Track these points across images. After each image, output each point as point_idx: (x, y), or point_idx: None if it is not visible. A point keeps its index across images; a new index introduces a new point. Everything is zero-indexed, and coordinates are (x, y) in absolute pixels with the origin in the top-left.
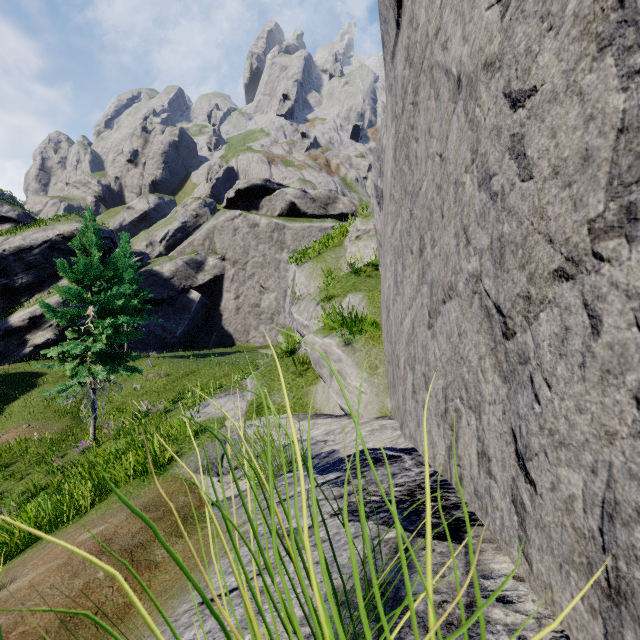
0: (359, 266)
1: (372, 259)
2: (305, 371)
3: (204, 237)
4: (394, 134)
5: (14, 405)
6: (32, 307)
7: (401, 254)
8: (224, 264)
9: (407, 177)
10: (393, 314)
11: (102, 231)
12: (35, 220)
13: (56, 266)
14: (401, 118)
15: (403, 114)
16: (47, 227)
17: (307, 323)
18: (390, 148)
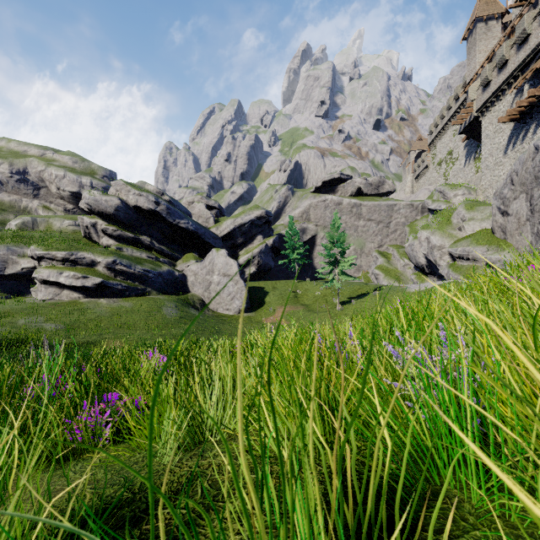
0: (472, 233)
1: (478, 230)
2: (477, 268)
3: (302, 212)
4: (529, 206)
5: (267, 299)
6: (247, 254)
7: (538, 235)
8: (317, 228)
9: (539, 220)
10: (535, 247)
11: (270, 213)
12: (221, 207)
13: (252, 233)
14: (535, 206)
15: (537, 206)
16: (249, 213)
17: (471, 254)
18: (524, 207)
